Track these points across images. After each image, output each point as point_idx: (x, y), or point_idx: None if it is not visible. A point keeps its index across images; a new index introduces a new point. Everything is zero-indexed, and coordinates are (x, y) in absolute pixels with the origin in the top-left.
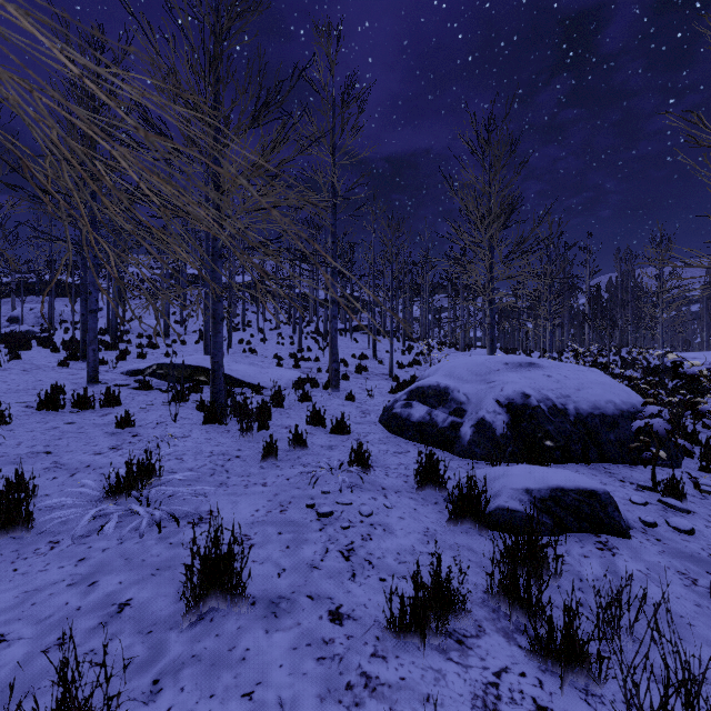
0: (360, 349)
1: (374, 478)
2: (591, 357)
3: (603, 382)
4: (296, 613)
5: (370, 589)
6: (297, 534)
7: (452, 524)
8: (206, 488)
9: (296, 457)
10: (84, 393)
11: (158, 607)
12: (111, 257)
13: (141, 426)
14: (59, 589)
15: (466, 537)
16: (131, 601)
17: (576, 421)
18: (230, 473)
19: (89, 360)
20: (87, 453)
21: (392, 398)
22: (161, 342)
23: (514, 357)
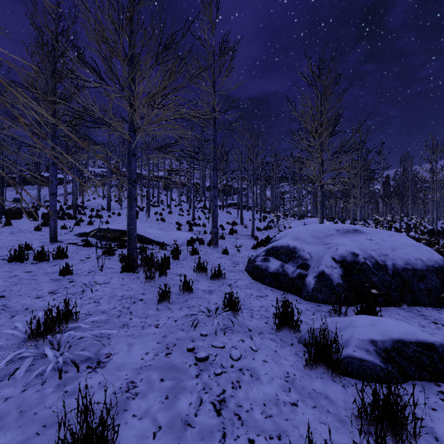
0: (232, 218)
1: (242, 320)
2: (387, 223)
3: (411, 244)
4: None
5: None
6: (176, 382)
7: (308, 369)
8: (108, 331)
9: (184, 300)
10: (42, 250)
11: None
12: None
13: (77, 274)
14: None
15: (321, 383)
16: None
17: (393, 274)
18: (133, 315)
19: (51, 226)
20: (30, 297)
21: (254, 252)
22: (105, 214)
23: (343, 225)
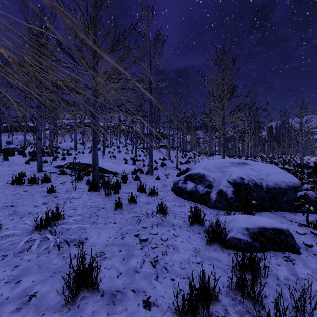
0: (163, 155)
1: (169, 219)
2: (269, 159)
3: (279, 172)
4: (125, 302)
5: (166, 285)
6: (129, 252)
7: (208, 245)
8: (85, 225)
9: (131, 208)
10: (34, 177)
11: (50, 297)
12: (15, 104)
13: (59, 192)
14: (0, 285)
15: (215, 252)
16: (36, 293)
17: (266, 191)
18: (98, 217)
19: (38, 161)
20: (31, 206)
21: (177, 178)
22: (73, 152)
23: (236, 159)
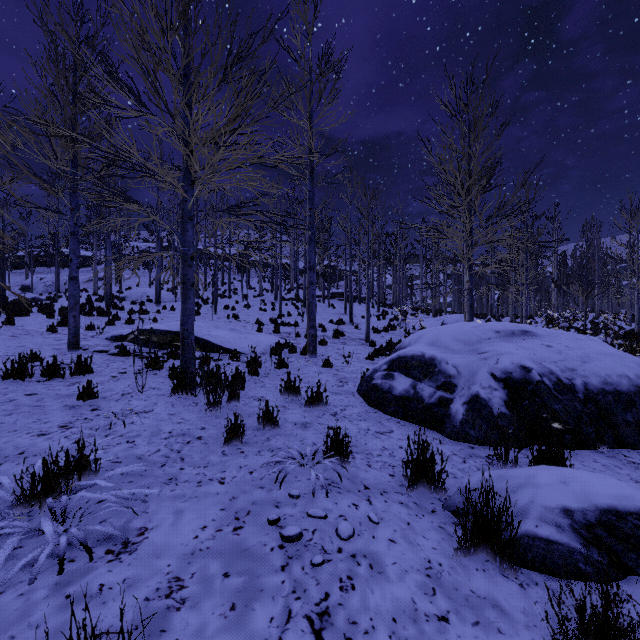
0: (337, 314)
1: (355, 470)
2: (566, 322)
3: (611, 353)
4: None
5: None
6: (249, 578)
7: (462, 554)
8: (145, 491)
9: (264, 438)
10: (54, 361)
11: None
12: None
13: (105, 397)
14: None
15: (484, 579)
16: None
17: (585, 399)
18: (185, 463)
19: (69, 326)
20: (30, 434)
21: (370, 364)
22: (152, 308)
23: (506, 324)
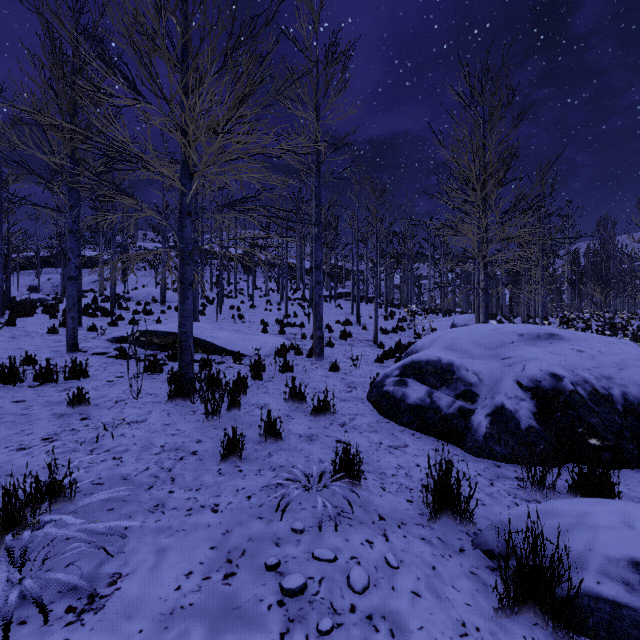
0: (344, 315)
1: (367, 495)
2: (583, 323)
3: None
4: None
5: None
6: None
7: (503, 615)
8: (123, 524)
9: (266, 453)
10: (46, 365)
11: None
12: None
13: (97, 405)
14: None
15: None
16: None
17: (625, 411)
18: (175, 484)
19: (68, 328)
20: (9, 448)
21: (379, 367)
22: (157, 309)
23: (529, 326)
